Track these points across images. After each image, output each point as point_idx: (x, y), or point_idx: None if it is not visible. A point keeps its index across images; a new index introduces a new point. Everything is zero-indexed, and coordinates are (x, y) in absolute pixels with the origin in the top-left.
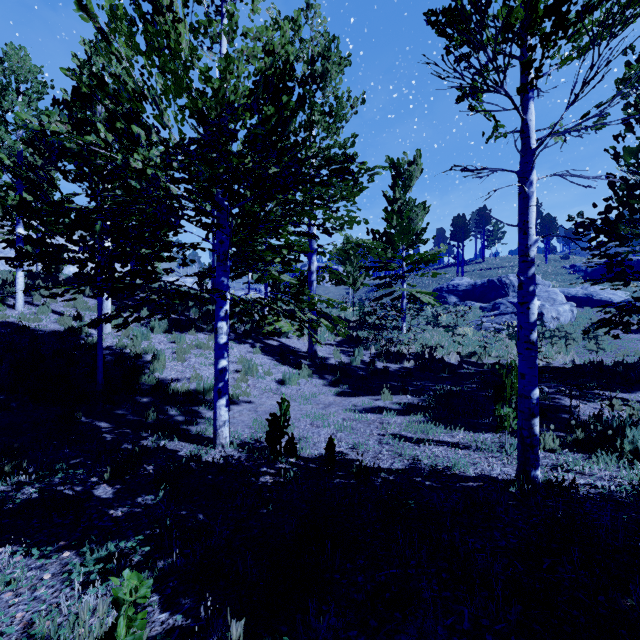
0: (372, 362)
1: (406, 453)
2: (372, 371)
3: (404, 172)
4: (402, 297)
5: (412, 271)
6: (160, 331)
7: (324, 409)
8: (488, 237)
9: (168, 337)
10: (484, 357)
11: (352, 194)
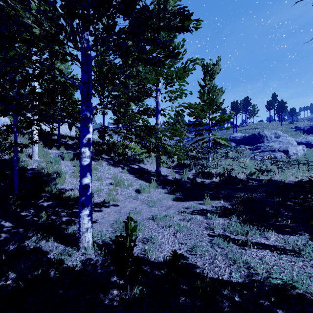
0: (194, 178)
1: (240, 261)
2: (195, 184)
3: (210, 69)
4: (209, 141)
5: (215, 126)
6: (68, 159)
7: (166, 211)
8: (249, 113)
9: (72, 163)
10: (259, 175)
11: (183, 74)
